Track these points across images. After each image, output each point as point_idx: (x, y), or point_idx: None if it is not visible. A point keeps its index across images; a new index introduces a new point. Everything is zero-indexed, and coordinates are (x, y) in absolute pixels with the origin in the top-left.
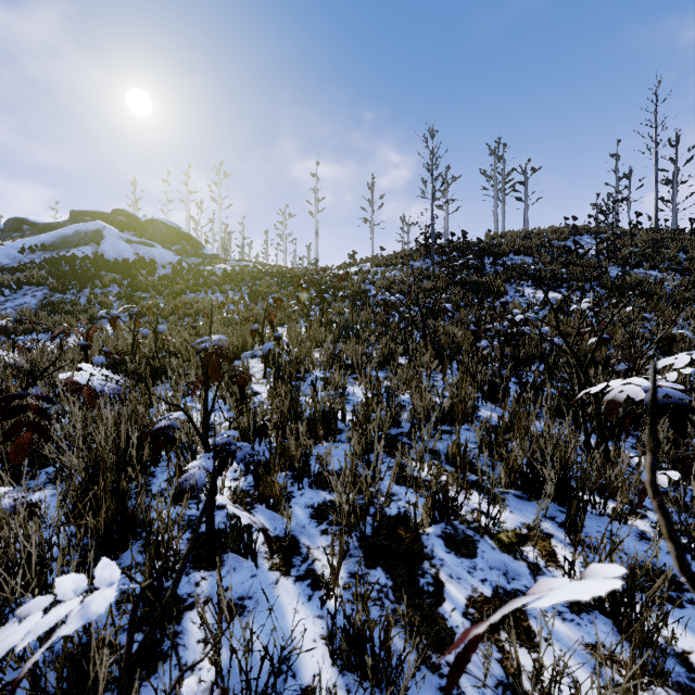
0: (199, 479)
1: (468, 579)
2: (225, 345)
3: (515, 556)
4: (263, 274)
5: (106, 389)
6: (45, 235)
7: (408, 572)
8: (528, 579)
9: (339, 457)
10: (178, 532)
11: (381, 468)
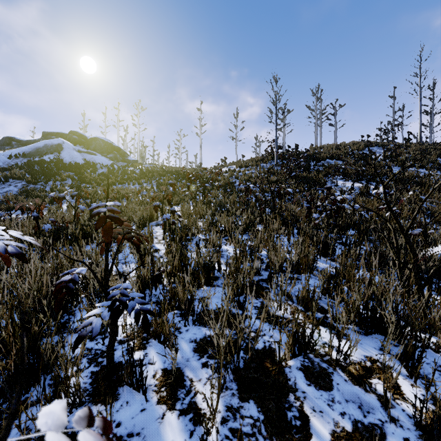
0: (95, 326)
1: (329, 412)
2: (118, 210)
3: (365, 388)
4: (166, 172)
5: (10, 248)
6: (25, 147)
7: (277, 405)
8: (381, 412)
9: (216, 299)
10: (78, 372)
11: (248, 307)
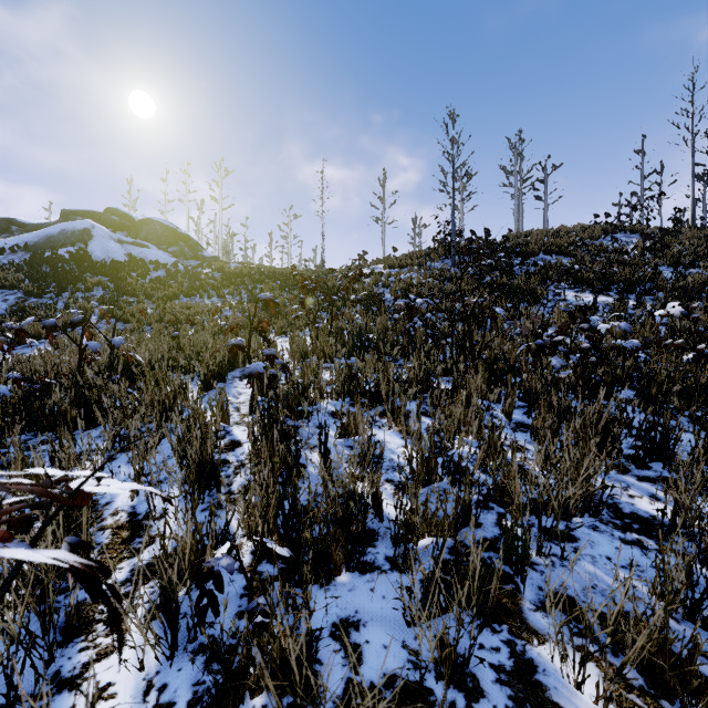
0: None
1: None
2: None
3: None
4: (265, 277)
5: None
6: (28, 234)
7: None
8: None
9: (379, 628)
10: None
11: (479, 675)
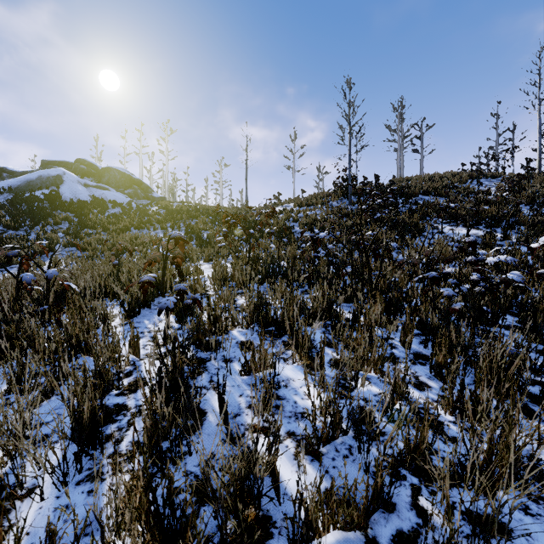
0: None
1: None
2: None
3: None
4: (200, 213)
5: None
6: (12, 179)
7: None
8: None
9: None
10: None
11: None
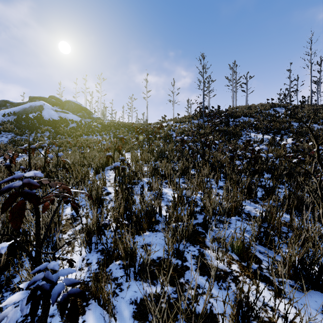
0: None
1: None
2: (36, 183)
3: None
4: (121, 126)
5: None
6: (15, 107)
7: None
8: None
9: (157, 246)
10: None
11: (187, 257)
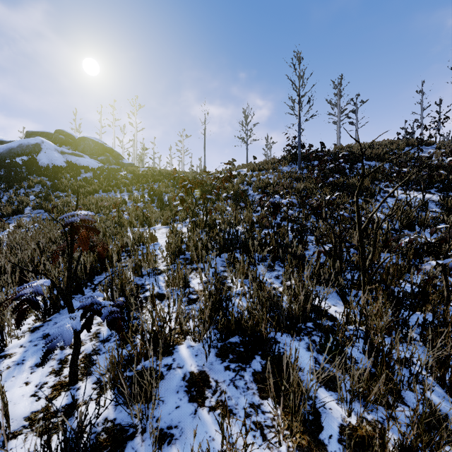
0: None
1: None
2: None
3: None
4: (163, 177)
5: None
6: None
7: None
8: None
9: None
10: None
11: None
